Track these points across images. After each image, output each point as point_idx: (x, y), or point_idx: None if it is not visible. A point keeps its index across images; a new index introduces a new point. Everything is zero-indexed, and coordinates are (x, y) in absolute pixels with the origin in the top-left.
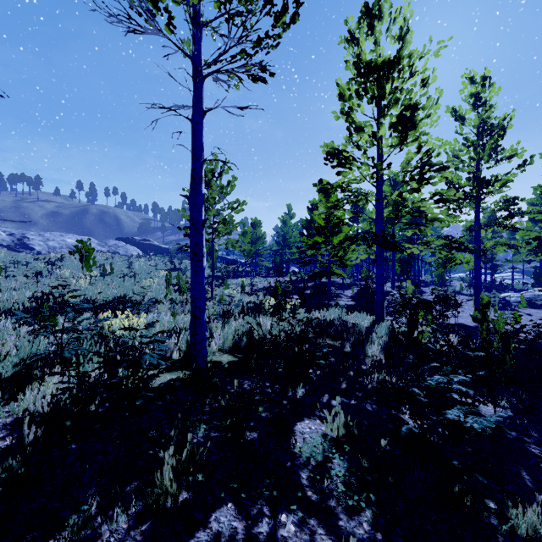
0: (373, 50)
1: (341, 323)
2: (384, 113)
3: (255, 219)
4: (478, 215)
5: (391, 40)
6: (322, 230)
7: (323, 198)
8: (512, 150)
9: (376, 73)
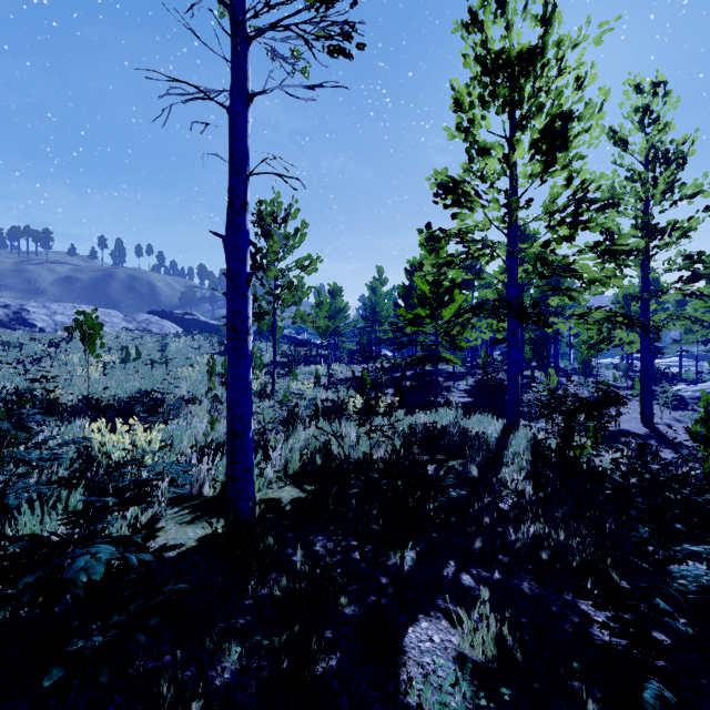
0: (505, 36)
1: (459, 432)
2: (522, 126)
3: (334, 286)
4: (647, 277)
5: (531, 22)
6: (426, 299)
7: (428, 255)
8: (696, 185)
9: (510, 68)
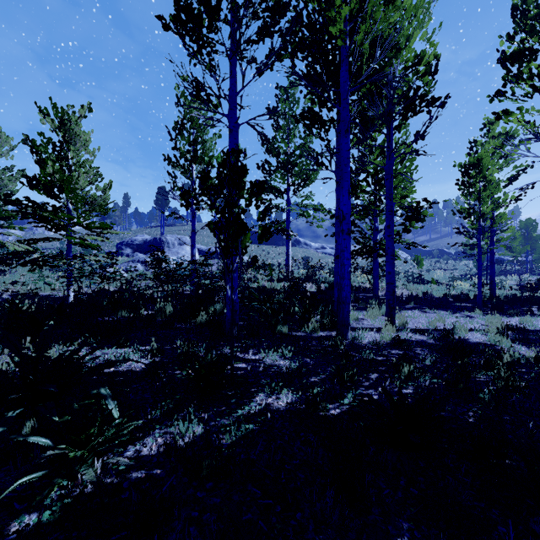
0: None
1: None
2: None
3: (526, 221)
4: None
5: None
6: None
7: None
8: None
9: None
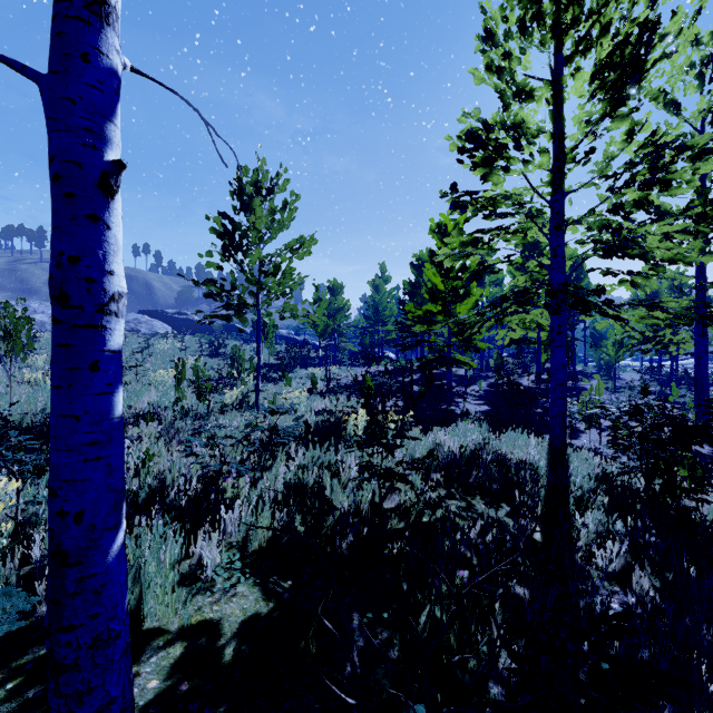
0: None
1: (493, 459)
2: (585, 45)
3: (334, 282)
4: (703, 265)
5: None
6: (438, 294)
7: (441, 243)
8: None
9: None
